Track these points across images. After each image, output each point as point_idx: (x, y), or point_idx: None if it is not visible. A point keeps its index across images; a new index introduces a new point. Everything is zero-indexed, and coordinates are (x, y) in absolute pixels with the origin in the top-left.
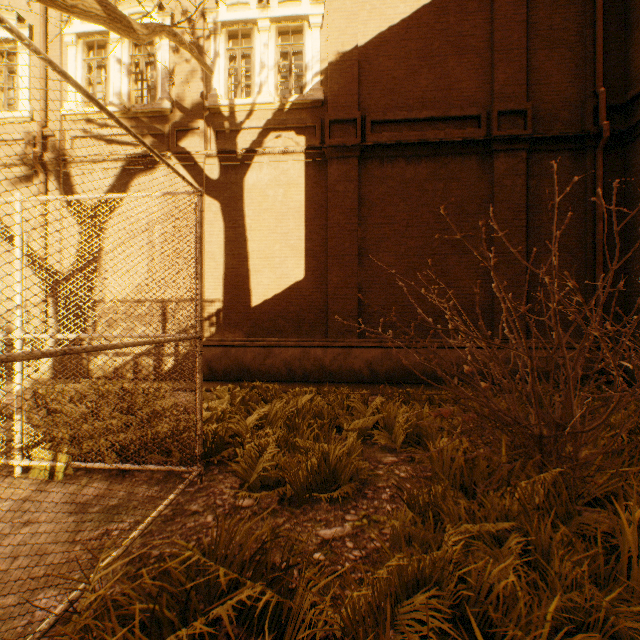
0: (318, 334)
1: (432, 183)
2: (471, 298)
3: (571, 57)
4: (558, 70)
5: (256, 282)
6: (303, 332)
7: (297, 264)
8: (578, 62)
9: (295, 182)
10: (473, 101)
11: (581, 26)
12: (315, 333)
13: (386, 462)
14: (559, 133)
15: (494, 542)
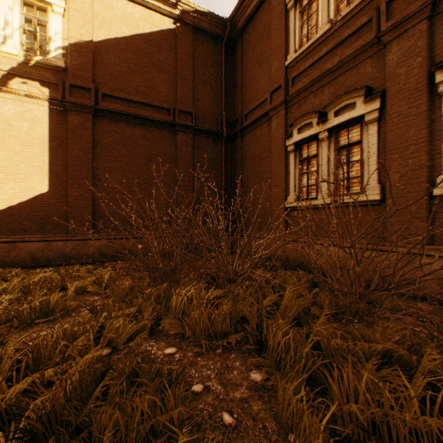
0: (61, 231)
1: (143, 141)
2: (165, 209)
3: (213, 93)
4: (207, 97)
5: (1, 192)
6: (47, 230)
7: (42, 181)
8: (216, 96)
9: (40, 120)
10: (167, 100)
11: (217, 79)
12: (58, 231)
13: (92, 300)
14: (208, 128)
15: (125, 315)
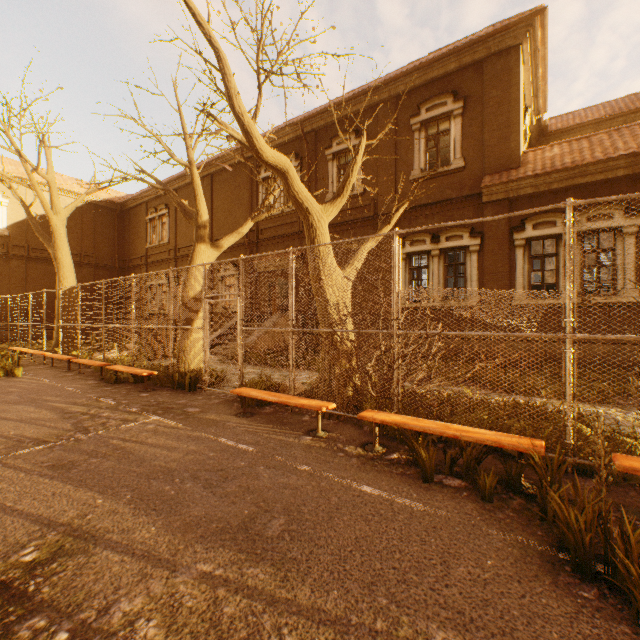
0: (6, 326)
1: None
2: None
3: (110, 242)
4: (106, 245)
5: None
6: None
7: None
8: (112, 244)
9: None
10: (76, 249)
11: (113, 234)
12: (4, 325)
13: None
14: (106, 264)
15: None
